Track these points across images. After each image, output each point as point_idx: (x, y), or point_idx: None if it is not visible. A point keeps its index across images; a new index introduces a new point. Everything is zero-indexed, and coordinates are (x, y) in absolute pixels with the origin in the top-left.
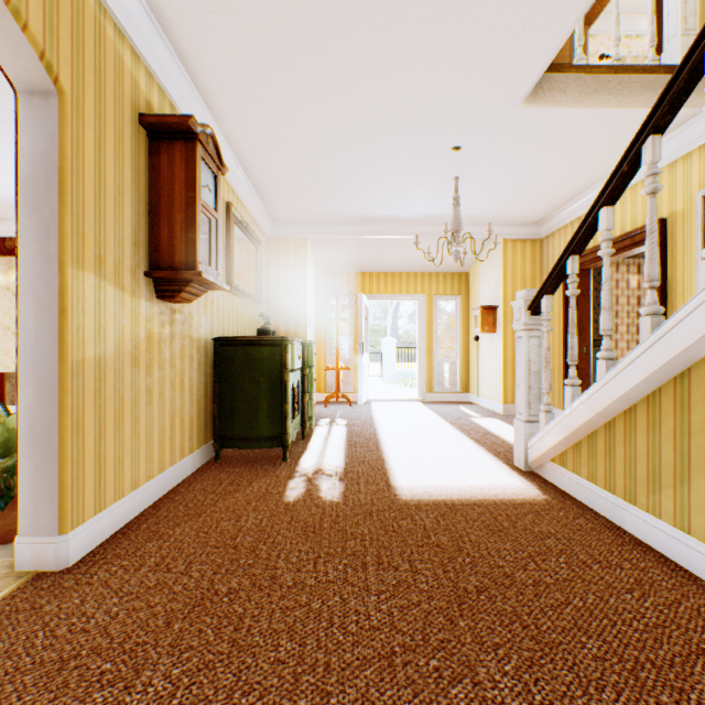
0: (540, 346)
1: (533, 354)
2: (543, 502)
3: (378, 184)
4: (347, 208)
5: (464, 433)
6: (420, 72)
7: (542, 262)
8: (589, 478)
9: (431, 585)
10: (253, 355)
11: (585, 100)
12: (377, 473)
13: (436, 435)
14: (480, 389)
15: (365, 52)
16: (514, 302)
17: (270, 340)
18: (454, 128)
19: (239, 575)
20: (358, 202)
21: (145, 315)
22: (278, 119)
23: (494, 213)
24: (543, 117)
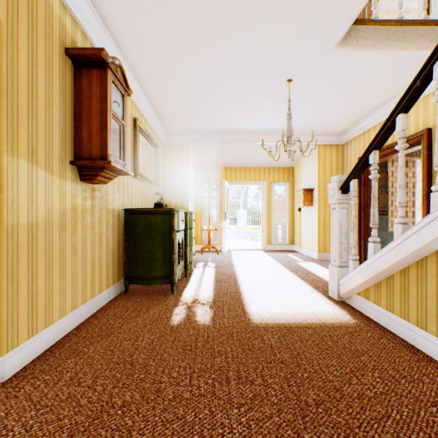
0: (348, 214)
1: (343, 220)
2: (354, 325)
3: (236, 106)
4: (215, 124)
5: (293, 272)
6: (266, 22)
7: (343, 160)
8: (388, 308)
9: (279, 398)
10: (151, 220)
11: (379, 44)
12: (236, 302)
13: (275, 274)
14: (302, 242)
15: (227, 6)
16: (330, 184)
17: (162, 211)
18: (288, 65)
19: (132, 389)
20: (222, 119)
21: (71, 192)
22: (167, 59)
23: (312, 127)
24: (350, 57)
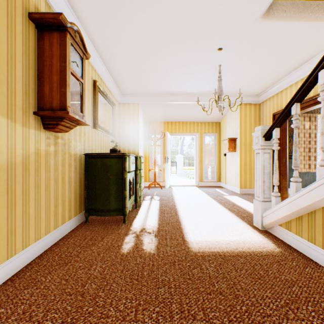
0: (270, 158)
1: (266, 162)
2: (280, 254)
3: (176, 72)
4: (159, 87)
5: (222, 205)
6: None
7: (260, 115)
8: (309, 240)
9: None
10: (107, 163)
11: (297, 16)
12: (176, 231)
13: (207, 206)
14: (227, 180)
15: None
16: (254, 133)
17: (116, 155)
18: (219, 35)
19: None
20: (165, 83)
21: (34, 139)
22: (120, 29)
23: (236, 89)
24: (271, 28)
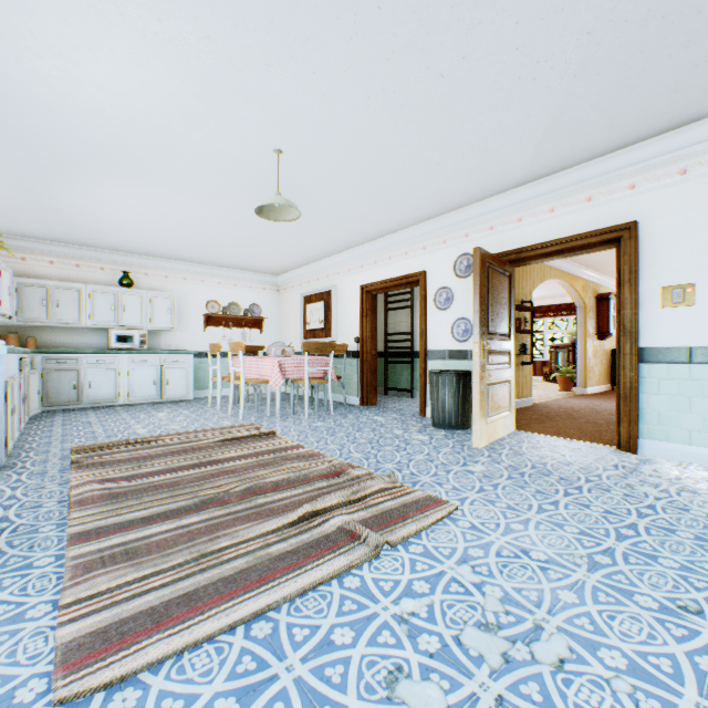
0: None
1: None
2: None
3: None
4: None
5: None
6: None
7: None
8: None
9: None
10: None
11: None
12: None
13: None
14: None
15: None
16: None
17: None
18: None
19: None
20: None
21: (594, 345)
22: None
23: None
24: None
